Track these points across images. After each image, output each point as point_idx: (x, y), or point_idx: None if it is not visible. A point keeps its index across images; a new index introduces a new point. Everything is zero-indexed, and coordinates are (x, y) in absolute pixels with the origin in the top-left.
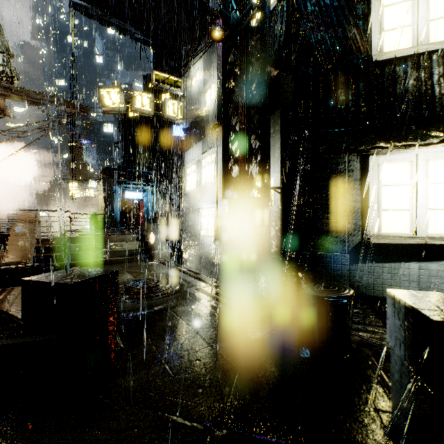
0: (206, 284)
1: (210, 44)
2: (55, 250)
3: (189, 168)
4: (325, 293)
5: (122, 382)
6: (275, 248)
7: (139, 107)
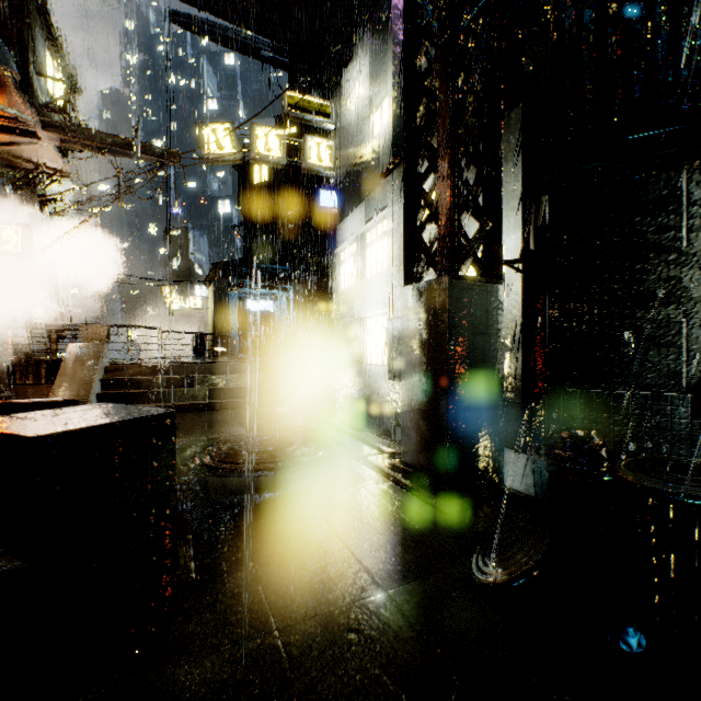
0: (373, 448)
1: (380, 27)
2: (130, 386)
3: (344, 251)
4: (693, 486)
5: (169, 680)
6: (510, 382)
7: (262, 153)
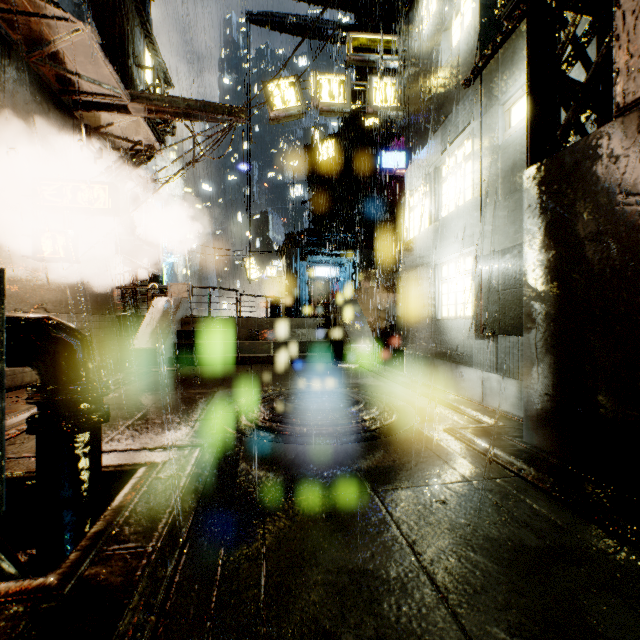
0: (467, 418)
1: None
2: (203, 337)
3: (413, 195)
4: None
5: None
6: None
7: (325, 102)
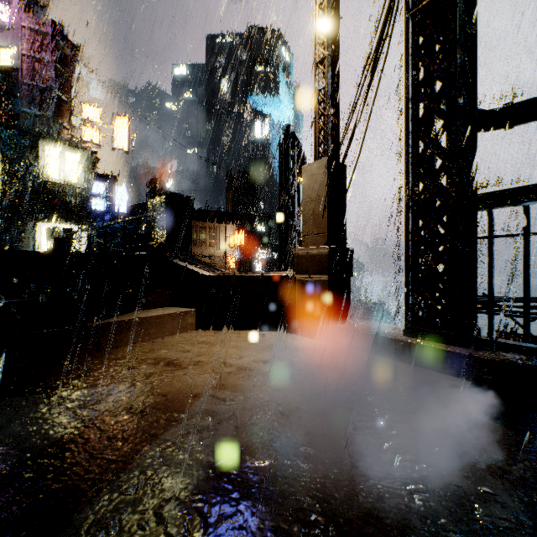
0: None
1: None
2: None
3: None
4: None
5: None
6: None
7: None
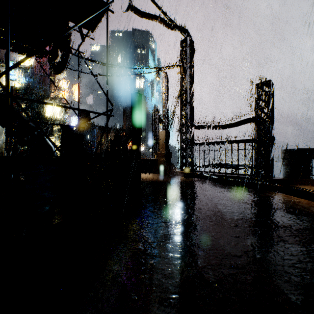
0: None
1: None
2: None
3: None
4: None
5: None
6: None
7: None
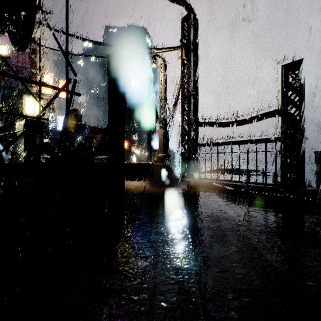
0: None
1: None
2: None
3: None
4: None
5: None
6: None
7: None
